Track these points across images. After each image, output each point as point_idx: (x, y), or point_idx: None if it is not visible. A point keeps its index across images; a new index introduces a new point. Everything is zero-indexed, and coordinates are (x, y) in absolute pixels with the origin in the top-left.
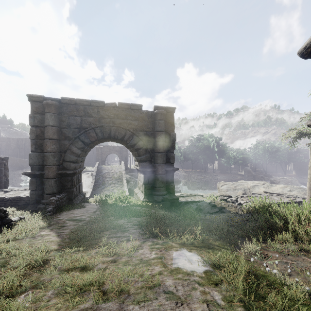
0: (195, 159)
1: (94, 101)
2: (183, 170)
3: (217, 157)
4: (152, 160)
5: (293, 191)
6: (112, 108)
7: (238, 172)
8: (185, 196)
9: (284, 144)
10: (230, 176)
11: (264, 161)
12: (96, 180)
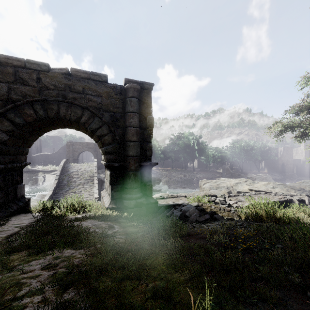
0: (175, 157)
1: (30, 62)
2: (163, 169)
3: (197, 155)
4: (122, 151)
5: (276, 188)
6: (62, 75)
7: (217, 170)
8: (166, 198)
9: (258, 143)
10: (209, 174)
11: (241, 159)
12: (60, 181)
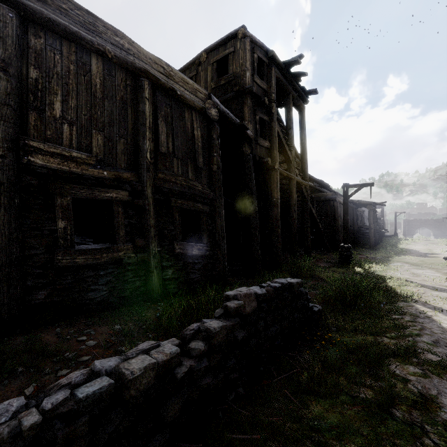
0: None
1: (419, 219)
2: None
3: None
4: (437, 233)
5: None
6: (424, 220)
7: None
8: None
9: None
10: None
11: None
12: None
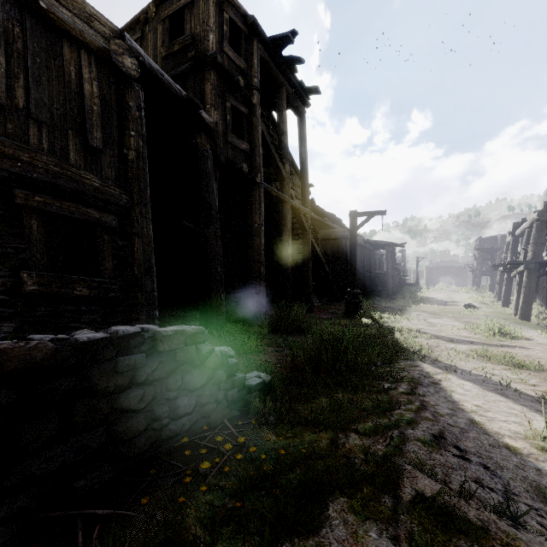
0: None
1: (441, 266)
2: None
3: None
4: (459, 281)
5: None
6: (446, 267)
7: None
8: None
9: None
10: None
11: None
12: None
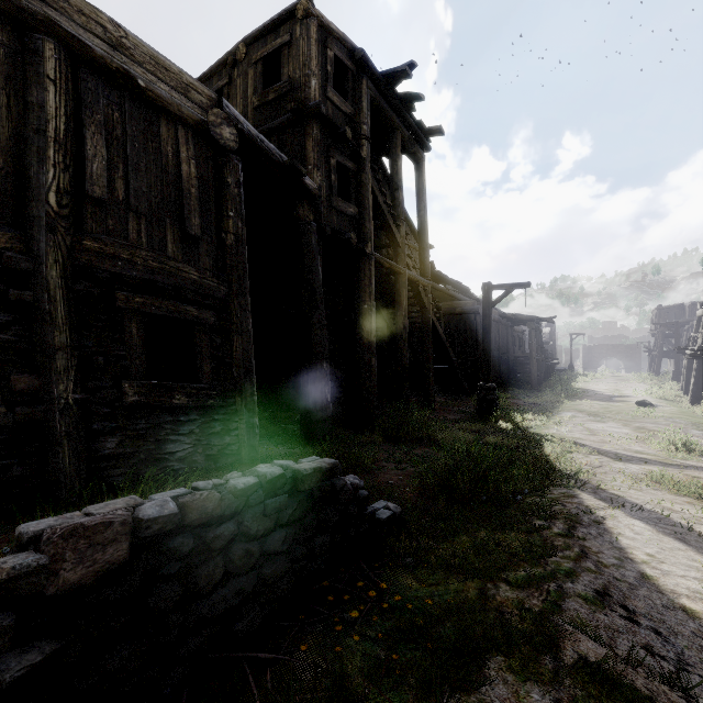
0: None
1: (604, 345)
2: None
3: None
4: (629, 365)
5: None
6: (611, 346)
7: None
8: None
9: None
10: None
11: None
12: None
